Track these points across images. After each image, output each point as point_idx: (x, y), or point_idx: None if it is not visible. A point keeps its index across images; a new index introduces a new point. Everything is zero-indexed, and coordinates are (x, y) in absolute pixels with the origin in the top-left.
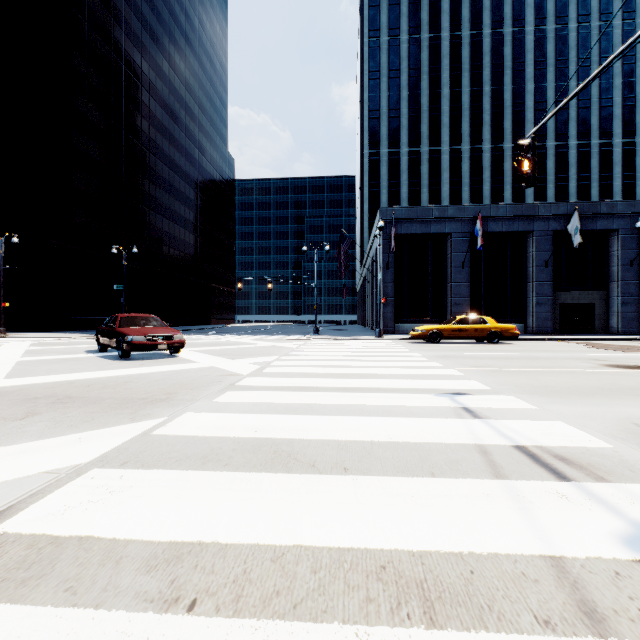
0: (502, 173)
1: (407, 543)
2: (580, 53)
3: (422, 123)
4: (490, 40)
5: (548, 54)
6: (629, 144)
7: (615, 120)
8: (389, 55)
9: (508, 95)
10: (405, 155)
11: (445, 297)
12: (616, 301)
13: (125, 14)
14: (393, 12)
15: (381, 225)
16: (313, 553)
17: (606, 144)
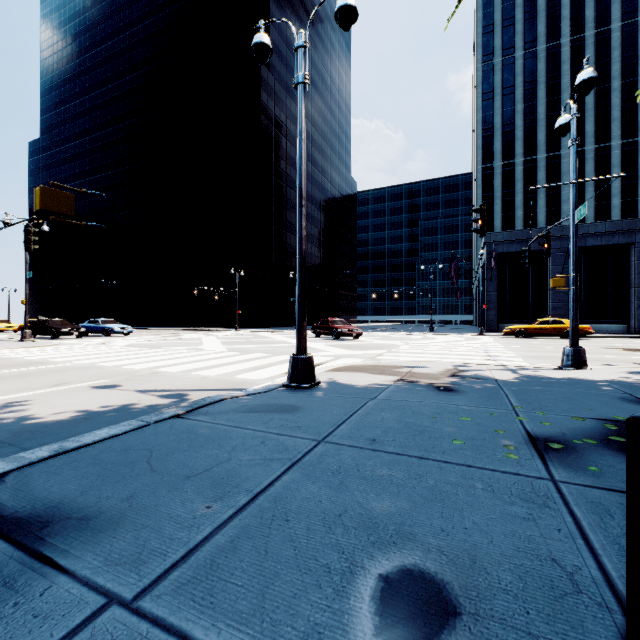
0: (635, 168)
1: (449, 357)
2: None
3: (538, 132)
4: (620, 33)
5: None
6: None
7: None
8: (503, 74)
9: None
10: (520, 165)
11: (545, 302)
12: None
13: (286, 102)
14: (507, 33)
15: (481, 253)
16: (434, 357)
17: None
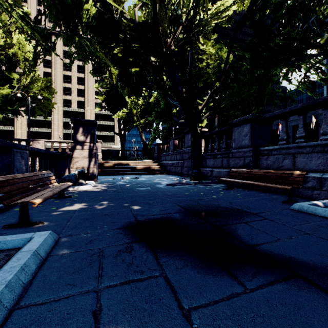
0: None
1: None
2: None
3: None
4: None
5: None
6: None
7: None
8: None
9: None
10: None
11: None
12: None
13: None
14: None
15: None
16: None
17: None
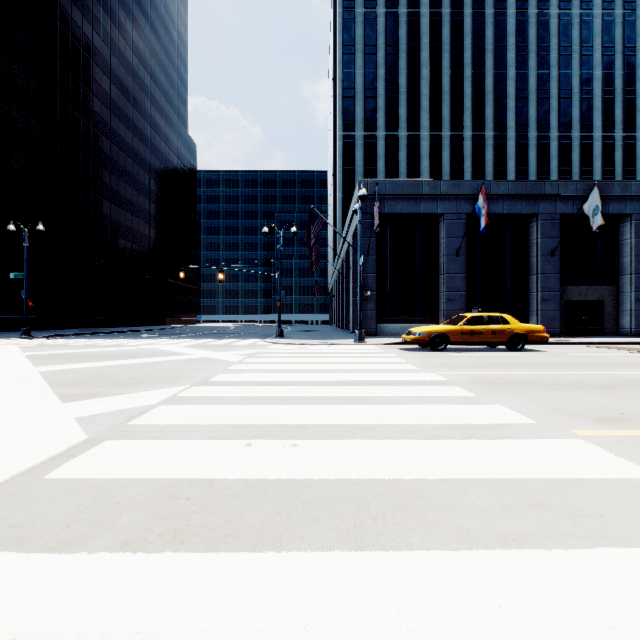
0: (483, 163)
1: None
2: (561, 41)
3: (400, 105)
4: (471, 20)
5: (530, 40)
6: (609, 138)
7: (595, 113)
8: (365, 29)
9: (489, 80)
10: (382, 139)
11: (436, 292)
12: (629, 297)
13: None
14: None
15: (363, 193)
16: None
17: (587, 137)
